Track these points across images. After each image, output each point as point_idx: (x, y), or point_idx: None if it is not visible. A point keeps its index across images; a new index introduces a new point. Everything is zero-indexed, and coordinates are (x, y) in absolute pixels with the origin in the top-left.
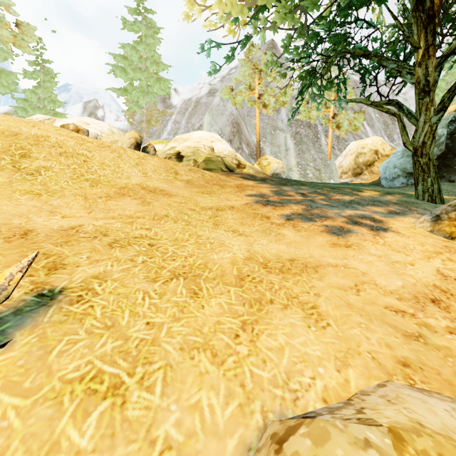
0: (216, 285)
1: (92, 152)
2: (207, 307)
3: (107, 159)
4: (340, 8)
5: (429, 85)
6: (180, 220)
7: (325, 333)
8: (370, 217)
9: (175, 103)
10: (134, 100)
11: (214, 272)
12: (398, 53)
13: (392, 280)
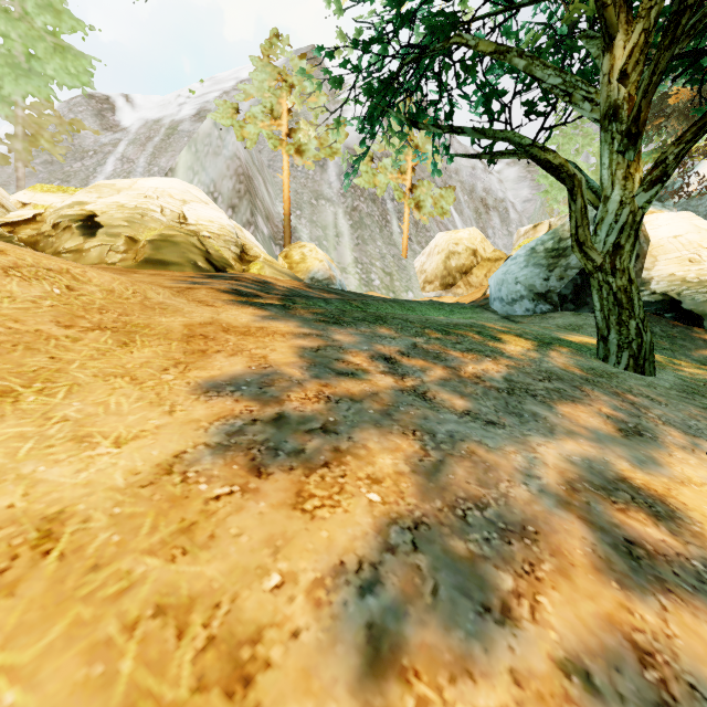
0: None
1: None
2: None
3: None
4: None
5: (644, 121)
6: None
7: None
8: (621, 482)
9: (127, 123)
10: None
11: None
12: None
13: None
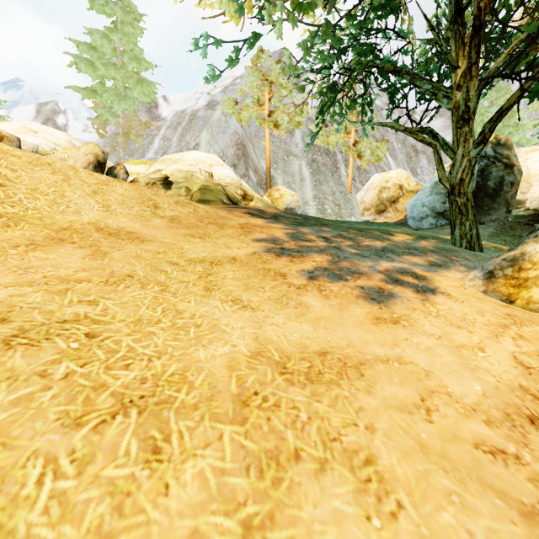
0: (199, 422)
1: (17, 171)
2: (175, 488)
3: (43, 183)
4: (372, 5)
5: (469, 112)
6: (152, 283)
7: (398, 533)
8: (410, 272)
9: (165, 115)
10: (106, 105)
11: (197, 390)
12: (431, 74)
13: (467, 382)
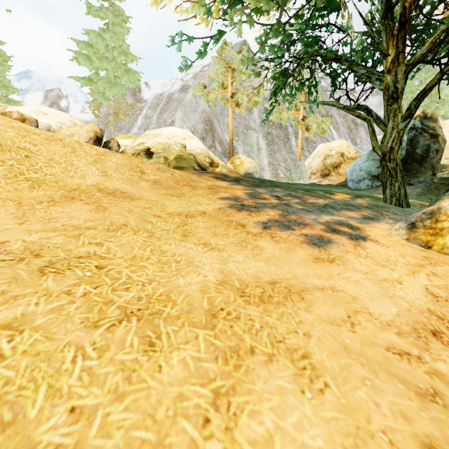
0: (181, 327)
1: (37, 145)
2: (166, 368)
3: (57, 154)
4: (316, 7)
5: (397, 92)
6: (142, 230)
7: (324, 402)
8: (346, 224)
9: (146, 97)
10: (100, 91)
11: (179, 306)
12: (366, 60)
13: (385, 306)
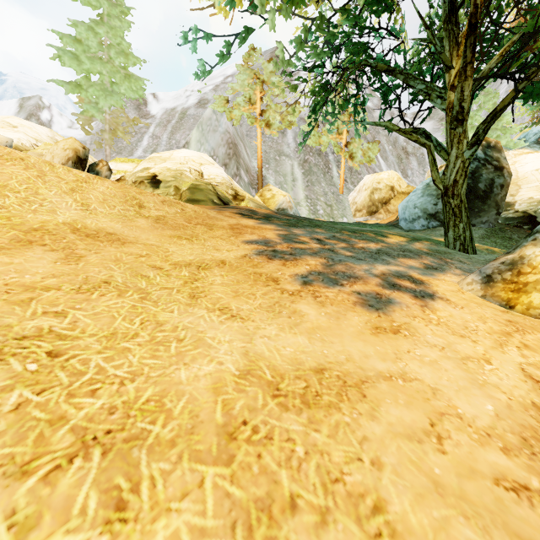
0: (176, 464)
1: None
2: None
3: (14, 179)
4: None
5: (463, 112)
6: (131, 290)
7: None
8: (407, 276)
9: (154, 112)
10: (91, 101)
11: (176, 421)
12: (423, 74)
13: (477, 401)
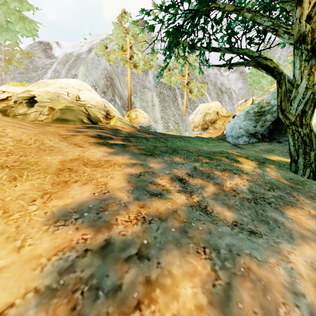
0: None
1: None
2: None
3: None
4: None
5: None
6: None
7: None
8: None
9: (57, 55)
10: None
11: None
12: None
13: None
